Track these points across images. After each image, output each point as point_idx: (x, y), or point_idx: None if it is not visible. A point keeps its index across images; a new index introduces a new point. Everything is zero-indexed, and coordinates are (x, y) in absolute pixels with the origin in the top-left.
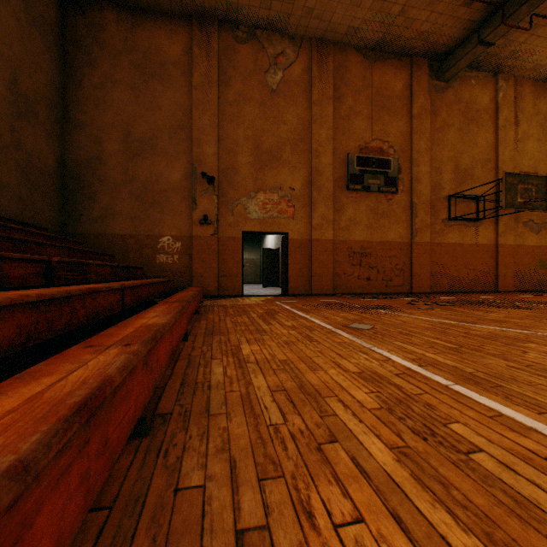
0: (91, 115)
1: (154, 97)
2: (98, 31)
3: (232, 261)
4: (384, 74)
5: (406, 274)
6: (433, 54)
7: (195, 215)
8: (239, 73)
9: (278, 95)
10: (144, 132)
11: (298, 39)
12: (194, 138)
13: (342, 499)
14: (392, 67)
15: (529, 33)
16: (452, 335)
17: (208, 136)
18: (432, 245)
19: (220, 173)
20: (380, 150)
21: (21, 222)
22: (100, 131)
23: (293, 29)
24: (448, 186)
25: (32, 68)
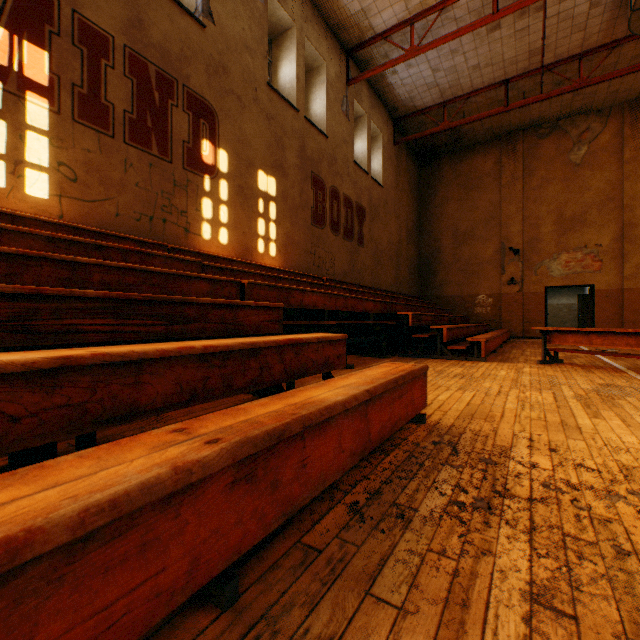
0: (434, 225)
1: (472, 202)
2: (437, 173)
3: (535, 311)
4: None
5: None
6: None
7: (502, 279)
8: (541, 163)
9: (581, 167)
10: (466, 227)
11: (605, 110)
12: (502, 224)
13: (534, 357)
14: None
15: None
16: None
17: (514, 219)
18: None
19: (524, 244)
20: None
21: (413, 296)
22: (438, 233)
23: (598, 106)
24: None
25: (410, 215)
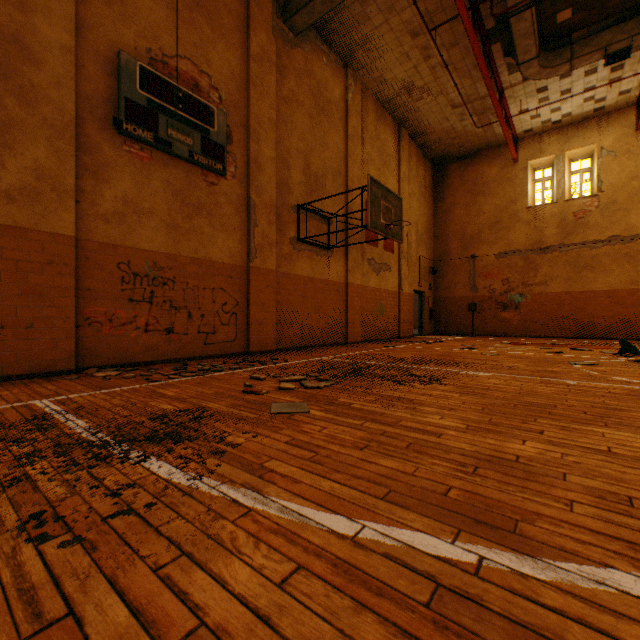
0: None
1: None
2: None
3: None
4: None
5: (241, 321)
6: None
7: None
8: None
9: None
10: None
11: None
12: None
13: None
14: None
15: (385, 16)
16: None
17: None
18: (279, 276)
19: None
20: (195, 84)
21: None
22: None
23: None
24: (298, 191)
25: None
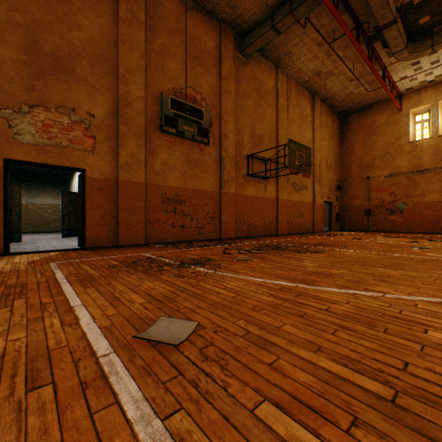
0: None
1: None
2: None
3: None
4: (197, 26)
5: (216, 222)
6: (238, 27)
7: None
8: None
9: None
10: None
11: None
12: None
13: None
14: (205, 23)
15: (300, 39)
16: (325, 326)
17: None
18: (237, 196)
19: None
20: (194, 100)
21: None
22: None
23: None
24: (247, 147)
25: None
